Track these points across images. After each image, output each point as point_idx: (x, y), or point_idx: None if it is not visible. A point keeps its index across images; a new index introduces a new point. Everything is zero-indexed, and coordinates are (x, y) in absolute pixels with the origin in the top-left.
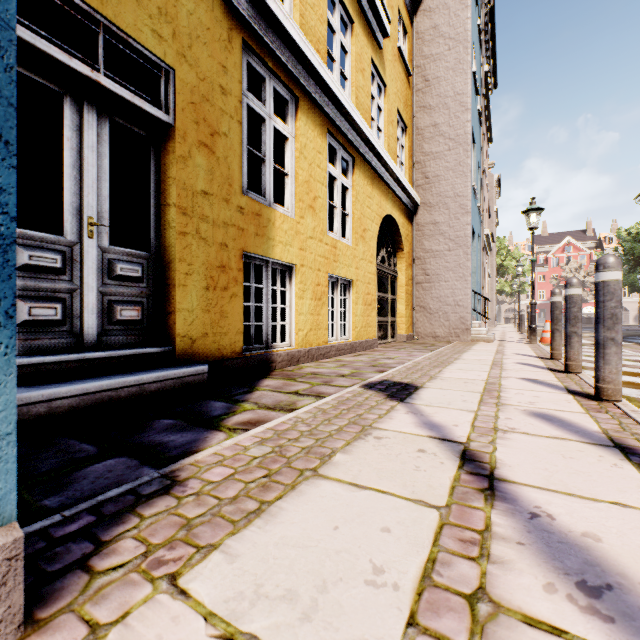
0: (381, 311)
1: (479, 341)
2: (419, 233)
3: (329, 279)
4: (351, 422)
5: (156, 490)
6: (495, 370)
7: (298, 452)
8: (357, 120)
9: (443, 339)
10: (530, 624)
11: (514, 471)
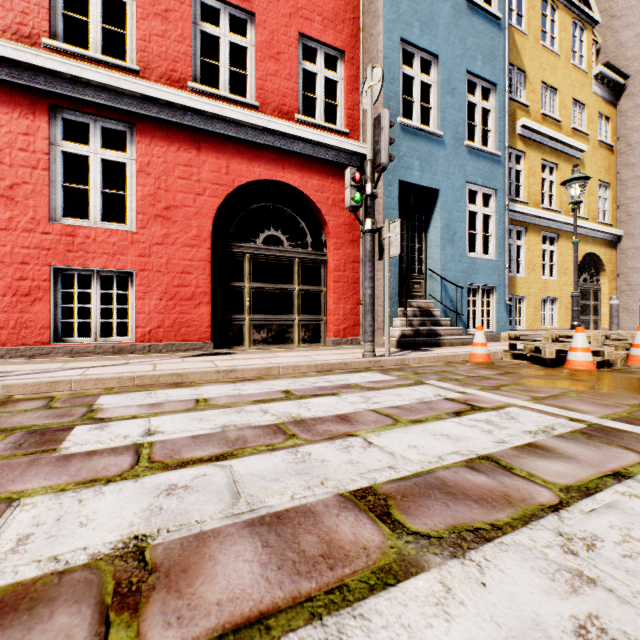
0: (582, 312)
1: None
2: (622, 256)
3: (542, 298)
4: None
5: None
6: None
7: None
8: (559, 219)
9: None
10: None
11: None
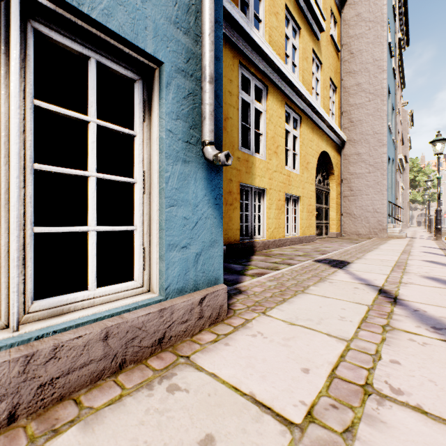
0: (318, 216)
1: (393, 238)
2: (346, 161)
3: (285, 196)
4: (313, 276)
5: (235, 292)
6: (404, 255)
7: (290, 285)
8: (303, 93)
9: (364, 236)
10: (407, 332)
11: (408, 297)
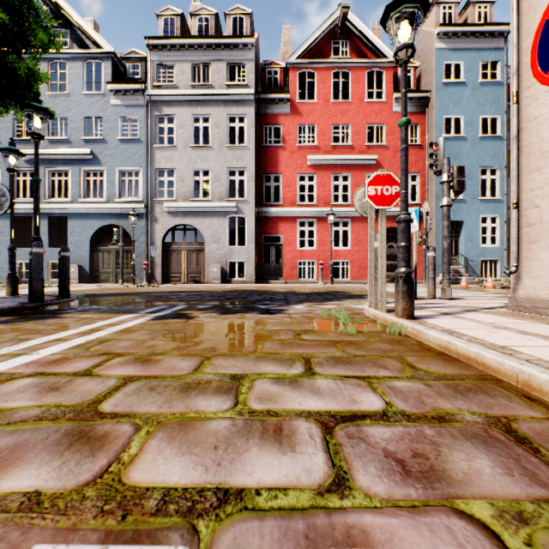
0: None
1: None
2: None
3: None
4: None
5: None
6: None
7: None
8: None
9: None
10: None
11: None
